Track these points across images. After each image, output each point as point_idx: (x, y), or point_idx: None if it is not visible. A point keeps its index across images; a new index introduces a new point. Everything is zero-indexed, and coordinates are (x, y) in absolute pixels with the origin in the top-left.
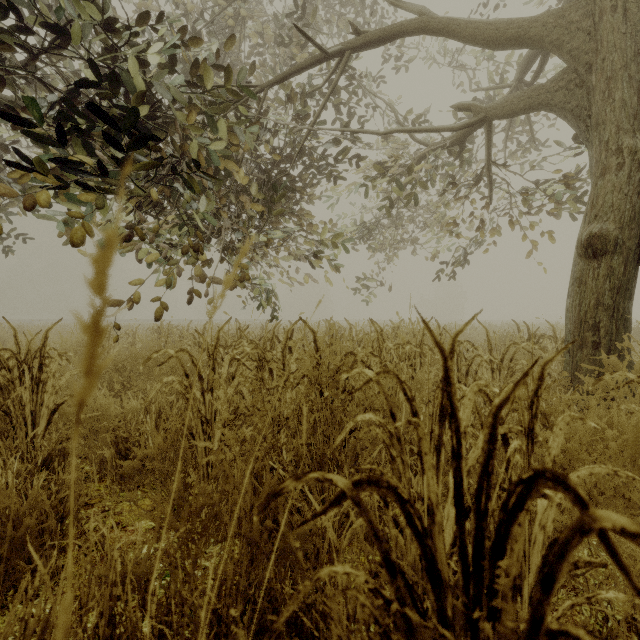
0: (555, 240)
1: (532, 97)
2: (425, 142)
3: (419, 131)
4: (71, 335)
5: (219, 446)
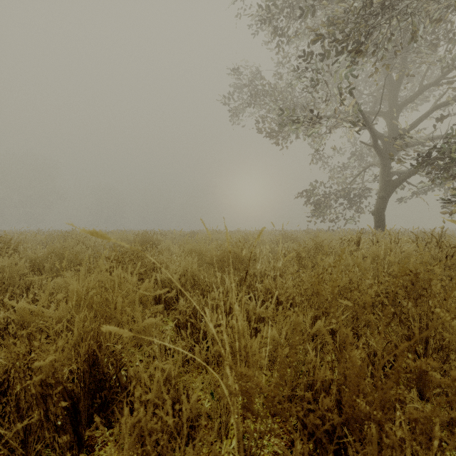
0: None
1: None
2: None
3: None
4: None
5: None
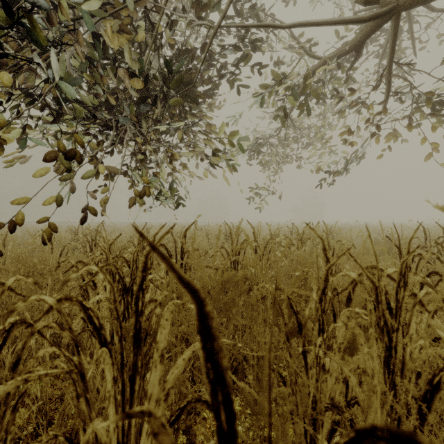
0: None
1: None
2: (318, 56)
3: (324, 24)
4: None
5: None
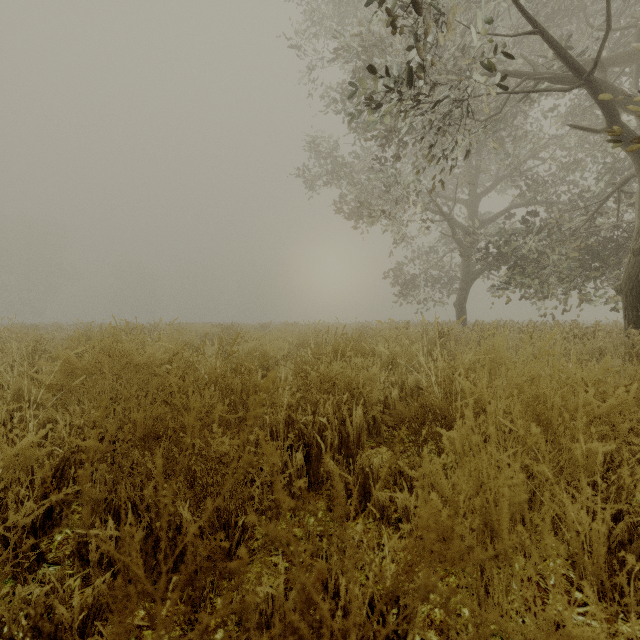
0: None
1: None
2: None
3: None
4: None
5: None
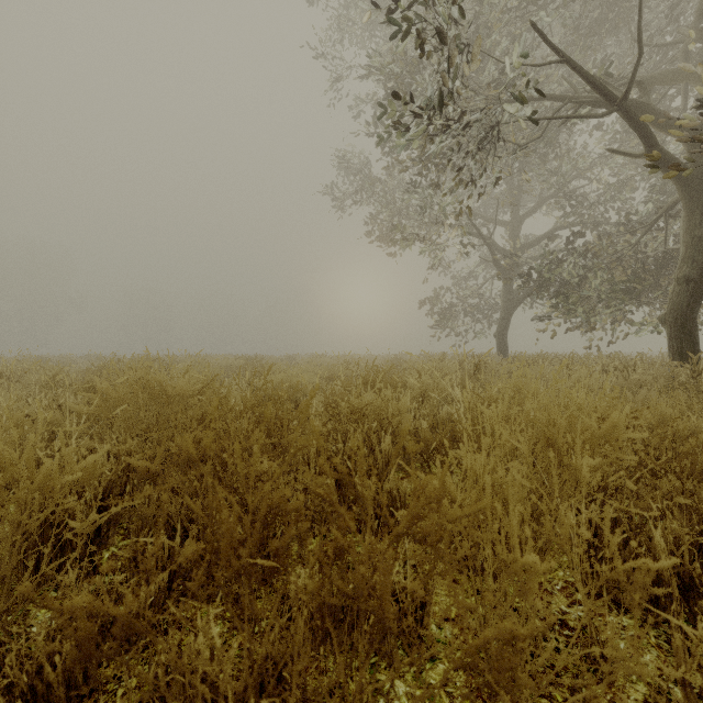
0: None
1: None
2: None
3: None
4: None
5: None
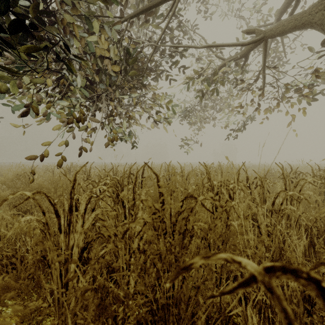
0: (304, 114)
1: (298, 20)
2: (223, 58)
3: (223, 46)
4: (8, 172)
5: (75, 271)
